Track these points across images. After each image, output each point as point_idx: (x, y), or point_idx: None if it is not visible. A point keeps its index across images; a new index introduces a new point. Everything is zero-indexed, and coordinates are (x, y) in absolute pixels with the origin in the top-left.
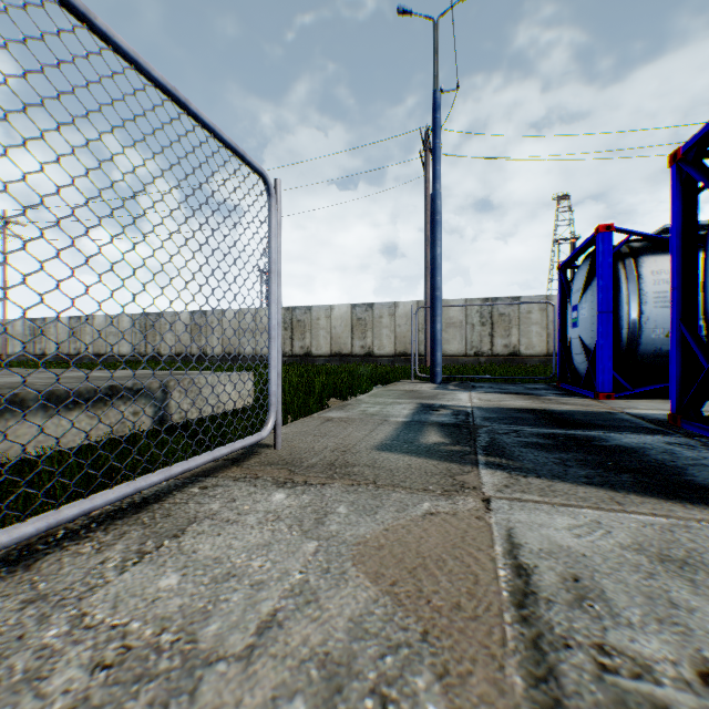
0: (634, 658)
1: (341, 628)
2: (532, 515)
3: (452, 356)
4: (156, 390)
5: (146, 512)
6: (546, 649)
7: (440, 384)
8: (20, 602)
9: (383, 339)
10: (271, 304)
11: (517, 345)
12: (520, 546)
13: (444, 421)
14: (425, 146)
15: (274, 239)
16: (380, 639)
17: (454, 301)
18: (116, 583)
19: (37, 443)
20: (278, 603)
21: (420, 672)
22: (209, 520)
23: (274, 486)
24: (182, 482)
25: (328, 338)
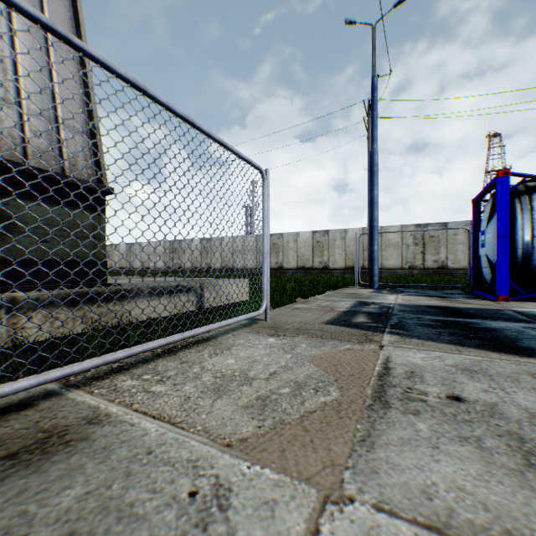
0: (421, 391)
1: (302, 376)
2: (404, 353)
3: (390, 269)
4: (197, 288)
5: (211, 342)
6: (385, 387)
7: (376, 290)
8: (179, 362)
9: (336, 256)
10: (264, 240)
11: (445, 260)
12: (390, 362)
13: (371, 311)
14: (368, 113)
15: (265, 204)
16: (317, 380)
17: (392, 227)
18: (211, 360)
19: (146, 313)
20: (276, 369)
21: (332, 387)
22: (240, 346)
23: (268, 336)
24: (222, 332)
25: (295, 256)
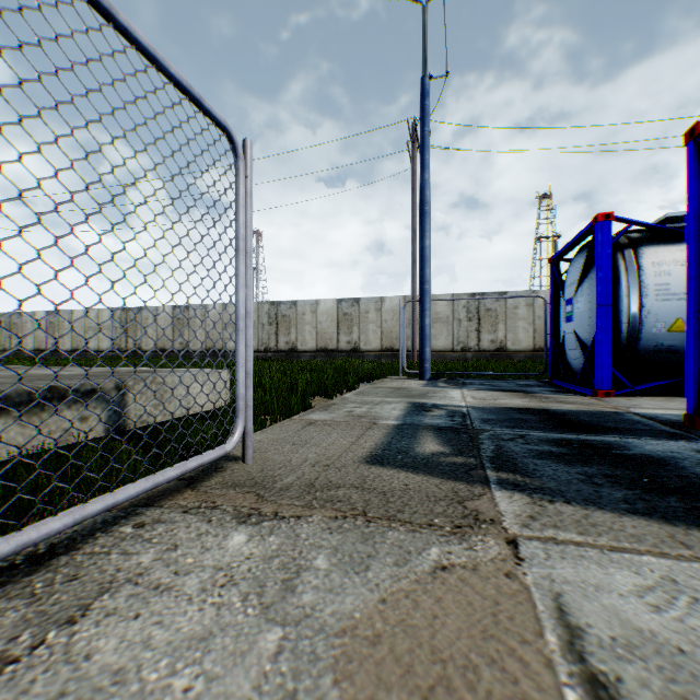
0: None
1: None
2: (579, 568)
3: (439, 351)
4: (111, 391)
5: (45, 571)
6: None
7: (429, 381)
8: None
9: (370, 334)
10: (239, 288)
11: (504, 340)
12: (581, 632)
13: (440, 424)
14: (413, 138)
15: (242, 211)
16: None
17: (441, 296)
18: None
19: None
20: None
21: None
22: (131, 585)
23: (233, 522)
24: (114, 516)
25: (314, 333)
